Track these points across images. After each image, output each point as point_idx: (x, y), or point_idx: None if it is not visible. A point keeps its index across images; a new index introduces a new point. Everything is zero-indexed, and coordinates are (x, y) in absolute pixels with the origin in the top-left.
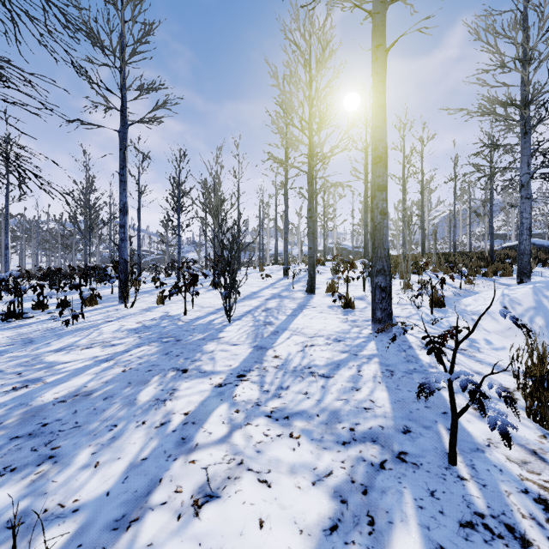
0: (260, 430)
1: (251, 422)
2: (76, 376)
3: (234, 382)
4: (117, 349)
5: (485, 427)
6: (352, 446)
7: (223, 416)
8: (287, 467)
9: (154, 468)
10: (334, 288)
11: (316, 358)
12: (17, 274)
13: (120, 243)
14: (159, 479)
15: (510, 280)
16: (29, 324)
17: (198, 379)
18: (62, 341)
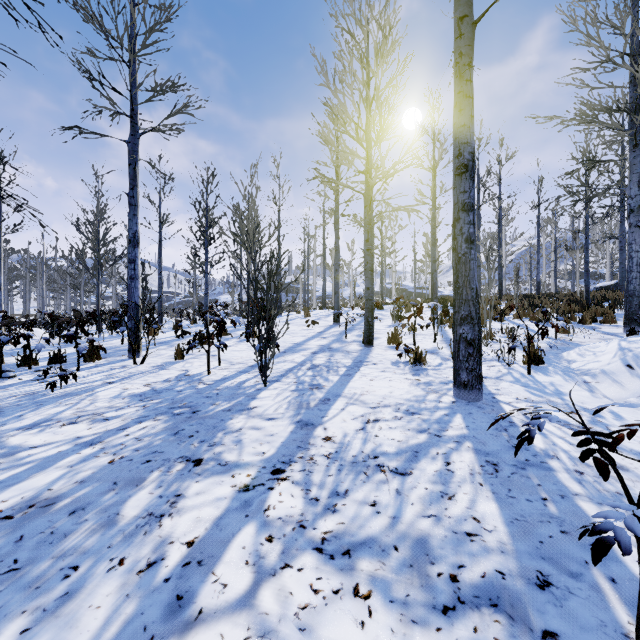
0: (305, 579)
1: (291, 562)
2: (42, 470)
3: (267, 482)
4: (111, 425)
5: None
6: (459, 617)
7: (247, 549)
8: None
9: None
10: (397, 339)
11: (383, 441)
12: None
13: (129, 282)
14: None
15: (615, 329)
16: (6, 387)
17: (215, 477)
18: (39, 413)
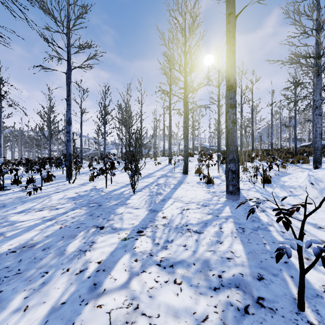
0: (152, 276)
1: (146, 270)
2: (28, 231)
3: (135, 236)
4: (59, 211)
5: (318, 275)
6: (221, 291)
7: (125, 264)
8: (173, 312)
9: (69, 312)
10: (200, 171)
11: (190, 218)
12: (2, 162)
13: (66, 142)
14: (71, 323)
15: (308, 166)
16: (6, 194)
17: (110, 234)
18: (24, 206)
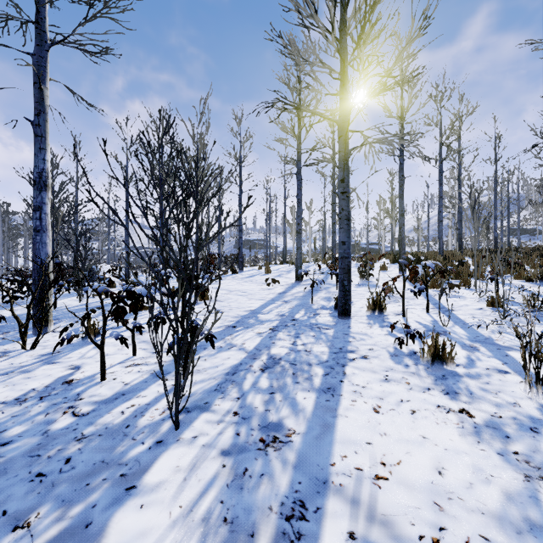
0: None
1: None
2: None
3: None
4: None
5: None
6: None
7: None
8: None
9: None
10: (380, 307)
11: None
12: None
13: (33, 235)
14: None
15: None
16: None
17: None
18: None
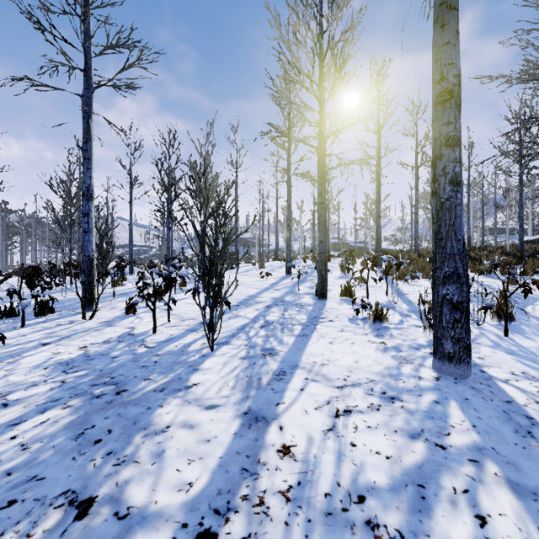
0: None
1: None
2: None
3: None
4: (3, 417)
5: None
6: None
7: None
8: None
9: None
10: (350, 292)
11: (364, 456)
12: None
13: (83, 235)
14: None
15: None
16: None
17: None
18: None
